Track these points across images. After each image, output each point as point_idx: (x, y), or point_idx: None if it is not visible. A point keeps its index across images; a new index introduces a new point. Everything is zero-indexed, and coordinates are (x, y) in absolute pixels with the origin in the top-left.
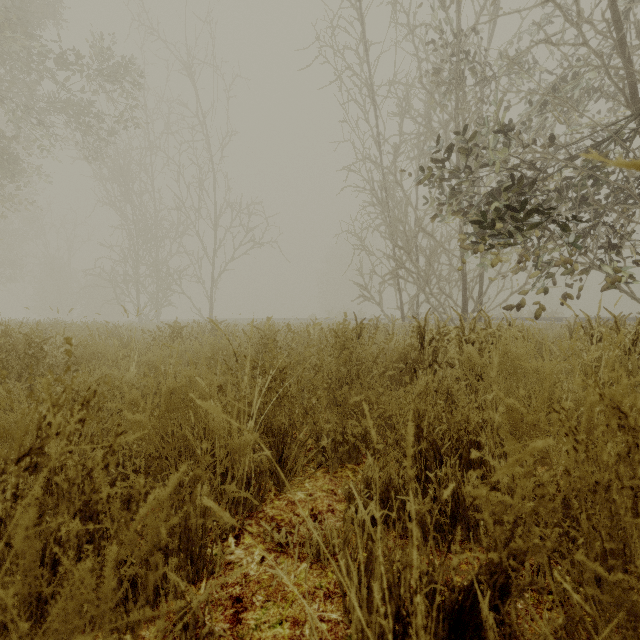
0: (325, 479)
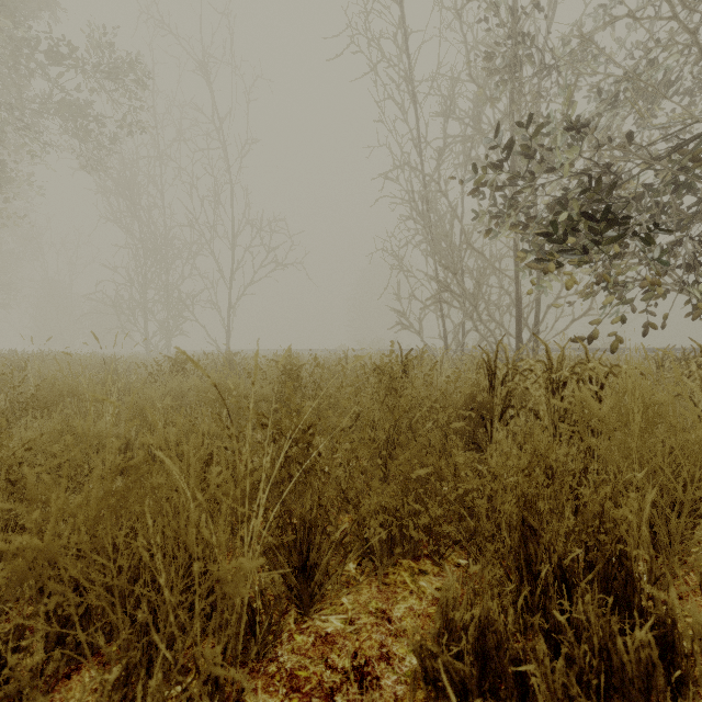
0: (371, 588)
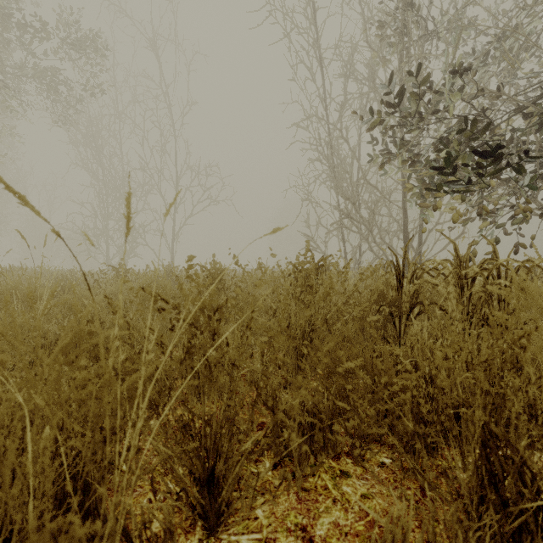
0: (289, 496)
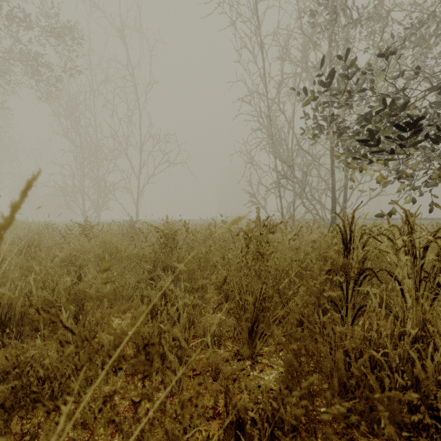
0: None
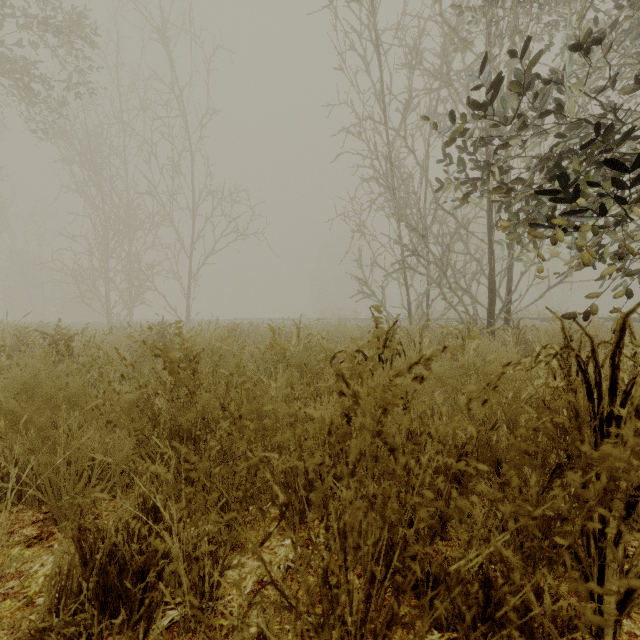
0: None
